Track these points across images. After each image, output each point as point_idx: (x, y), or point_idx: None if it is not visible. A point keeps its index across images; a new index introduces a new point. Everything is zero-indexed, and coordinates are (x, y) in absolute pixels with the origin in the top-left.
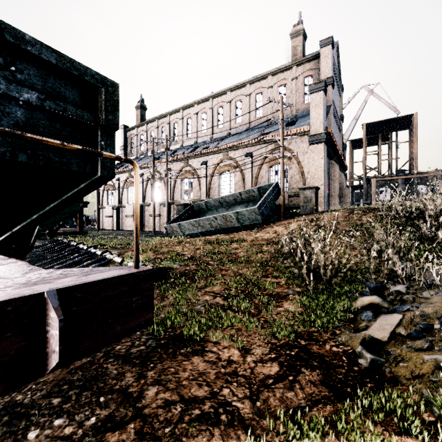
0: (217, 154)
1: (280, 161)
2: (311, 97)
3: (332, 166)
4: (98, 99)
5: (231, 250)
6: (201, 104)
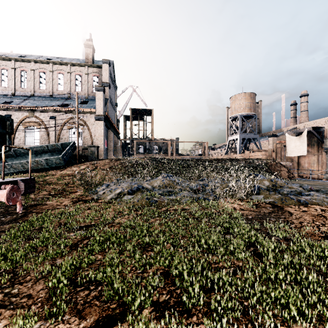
0: (22, 111)
1: (76, 129)
2: (96, 93)
3: (110, 132)
4: (6, 124)
5: (47, 179)
6: (1, 61)
